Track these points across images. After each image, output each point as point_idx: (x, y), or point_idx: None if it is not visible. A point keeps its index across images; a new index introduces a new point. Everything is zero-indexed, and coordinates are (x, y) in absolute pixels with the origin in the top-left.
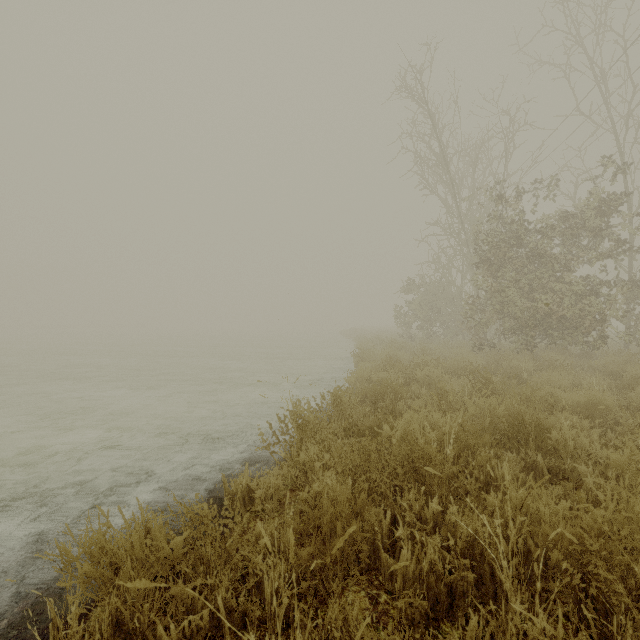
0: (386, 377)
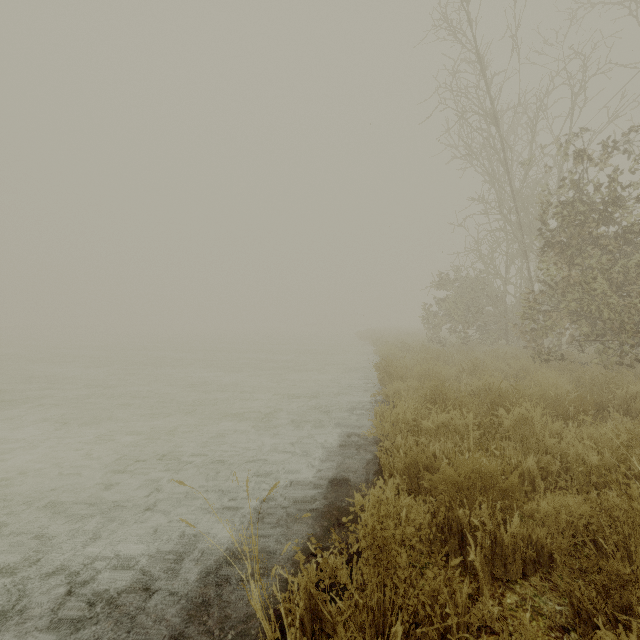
0: (446, 423)
